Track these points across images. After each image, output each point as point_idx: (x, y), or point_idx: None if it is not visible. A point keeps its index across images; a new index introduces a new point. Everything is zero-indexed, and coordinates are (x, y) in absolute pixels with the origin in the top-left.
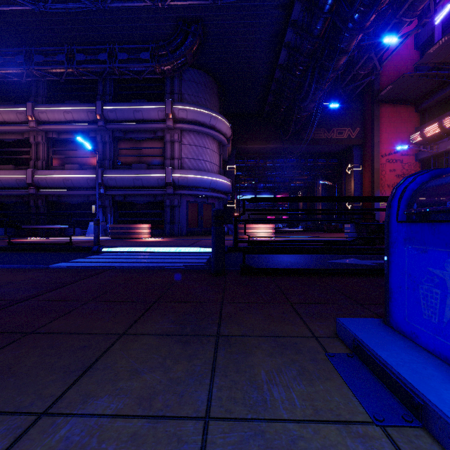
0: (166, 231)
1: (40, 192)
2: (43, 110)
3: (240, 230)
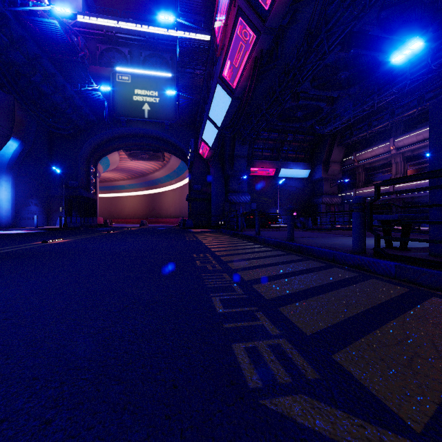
0: None
1: (398, 196)
2: (400, 139)
3: None
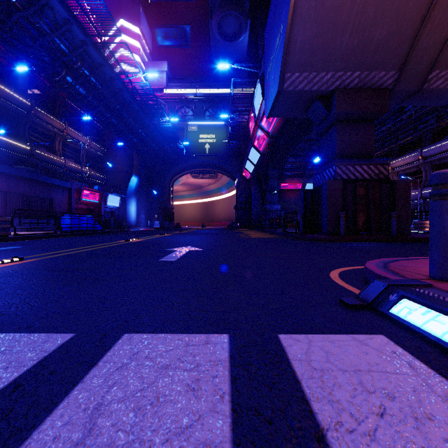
0: None
1: None
2: (394, 162)
3: None
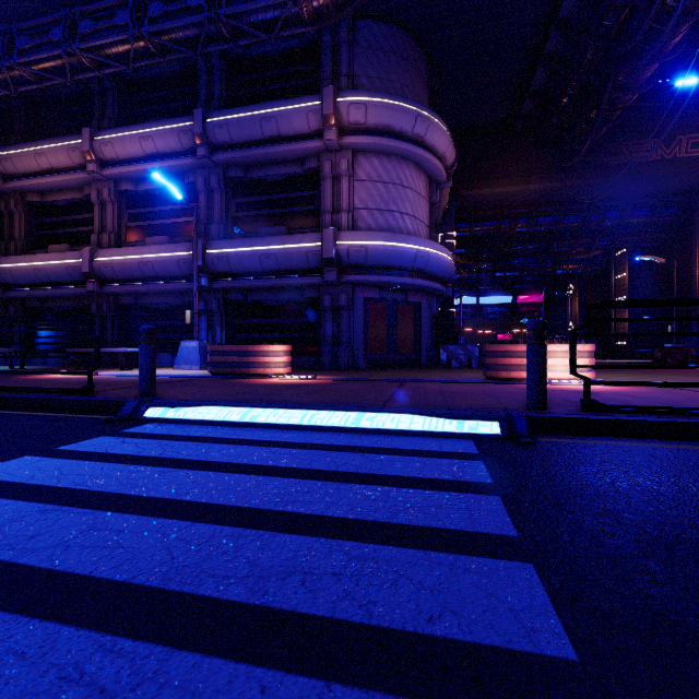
0: (324, 360)
1: (104, 288)
2: (107, 138)
3: (501, 358)
